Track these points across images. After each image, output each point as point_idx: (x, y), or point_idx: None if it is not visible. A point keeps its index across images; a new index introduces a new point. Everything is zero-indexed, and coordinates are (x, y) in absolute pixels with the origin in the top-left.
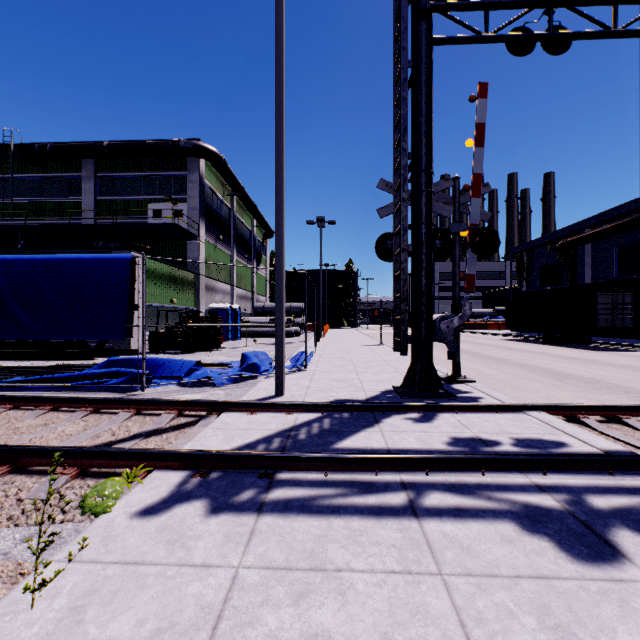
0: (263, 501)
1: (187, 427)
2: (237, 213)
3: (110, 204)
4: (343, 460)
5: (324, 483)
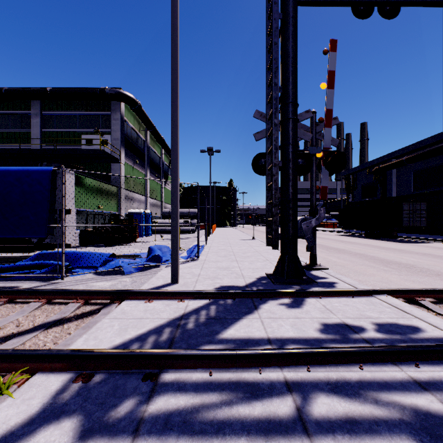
0: (142, 417)
1: (89, 316)
2: (150, 144)
3: (52, 135)
4: (227, 357)
5: (209, 386)
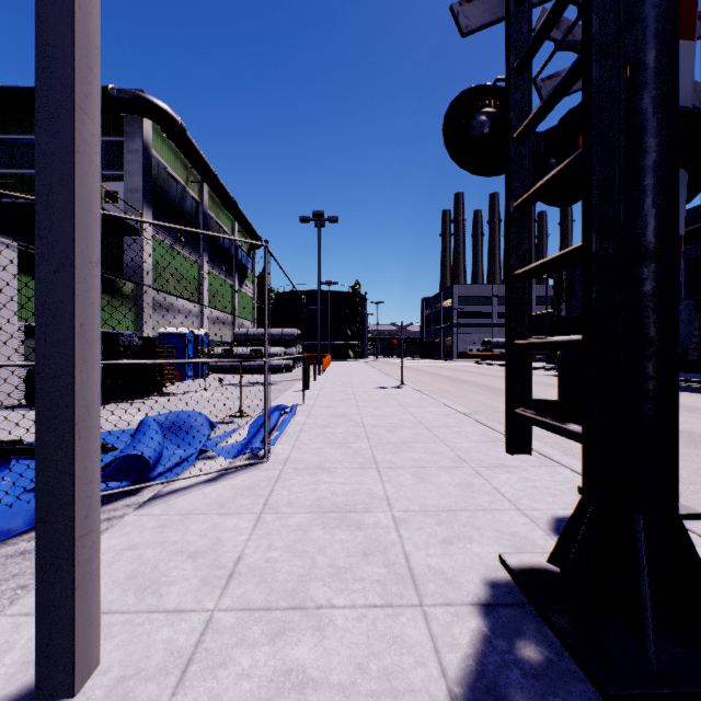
0: None
1: None
2: (210, 210)
3: (7, 180)
4: None
5: None
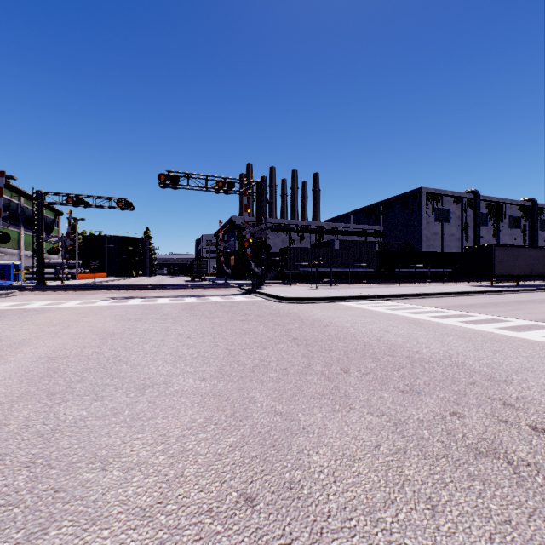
0: None
1: None
2: (26, 204)
3: None
4: None
5: None
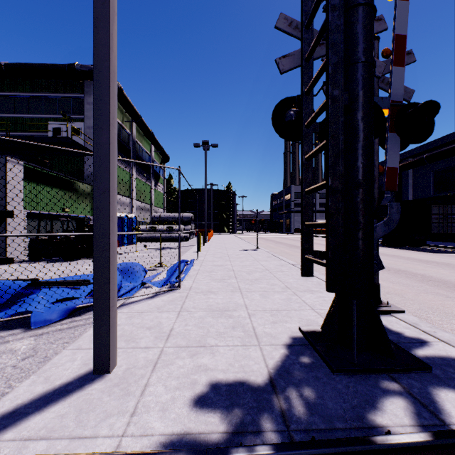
0: None
1: None
2: (136, 138)
3: (11, 121)
4: None
5: None
